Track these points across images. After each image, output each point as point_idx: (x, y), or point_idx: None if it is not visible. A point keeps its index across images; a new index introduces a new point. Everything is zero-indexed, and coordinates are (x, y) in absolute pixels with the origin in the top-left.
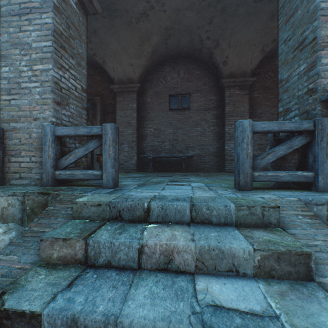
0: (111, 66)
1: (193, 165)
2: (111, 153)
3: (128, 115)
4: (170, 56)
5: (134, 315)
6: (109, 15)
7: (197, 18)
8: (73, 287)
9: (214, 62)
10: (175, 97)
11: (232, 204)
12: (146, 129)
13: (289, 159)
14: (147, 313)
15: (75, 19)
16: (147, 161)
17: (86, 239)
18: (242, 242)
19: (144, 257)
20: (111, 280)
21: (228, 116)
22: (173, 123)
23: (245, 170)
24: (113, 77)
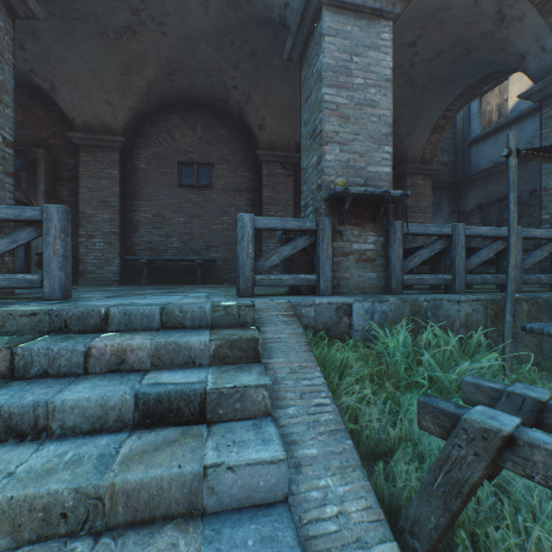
0: (69, 99)
1: (217, 274)
2: (59, 248)
3: (103, 187)
4: (180, 100)
5: (69, 397)
6: (64, 13)
7: (216, 56)
8: None
9: (247, 123)
10: (188, 167)
11: (208, 305)
12: (138, 214)
13: (298, 261)
14: (83, 394)
15: None
16: (141, 268)
17: (13, 348)
18: (204, 336)
19: (92, 360)
20: (47, 383)
21: (267, 204)
22: (185, 208)
23: (246, 273)
24: (72, 117)
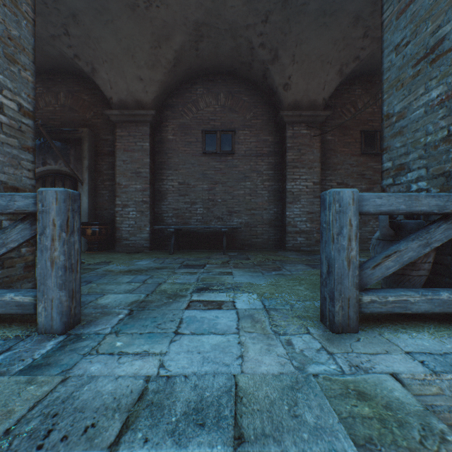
0: (106, 79)
1: (239, 239)
2: (58, 255)
3: (136, 159)
4: (204, 70)
5: None
6: None
7: (245, 11)
8: None
9: (270, 84)
10: (211, 134)
11: None
12: (166, 182)
13: (419, 263)
14: None
15: None
16: (168, 233)
17: None
18: None
19: None
20: None
21: (291, 167)
22: (209, 175)
23: (345, 293)
24: (109, 96)
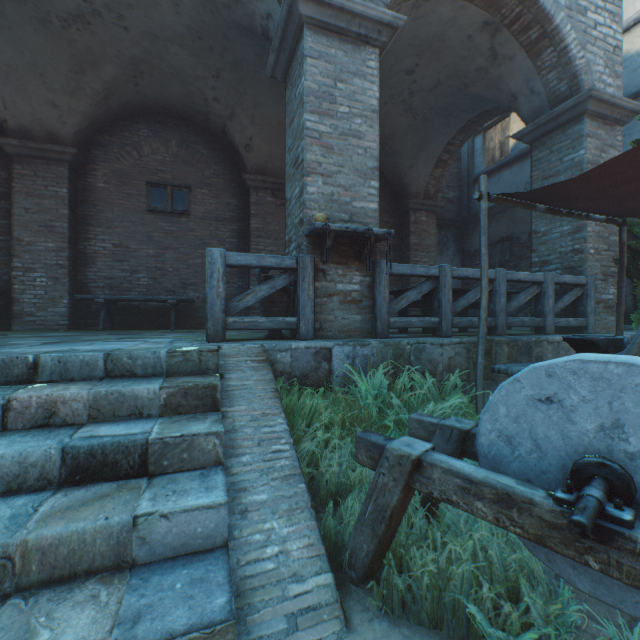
0: None
1: (196, 317)
2: None
3: (47, 208)
4: (149, 108)
5: None
6: None
7: (192, 62)
8: None
9: (232, 141)
10: (159, 189)
11: (164, 351)
12: (94, 243)
13: (277, 302)
14: None
15: None
16: (98, 309)
17: None
18: (155, 384)
19: (12, 414)
20: None
21: (255, 236)
22: (156, 238)
23: (215, 315)
24: (3, 118)
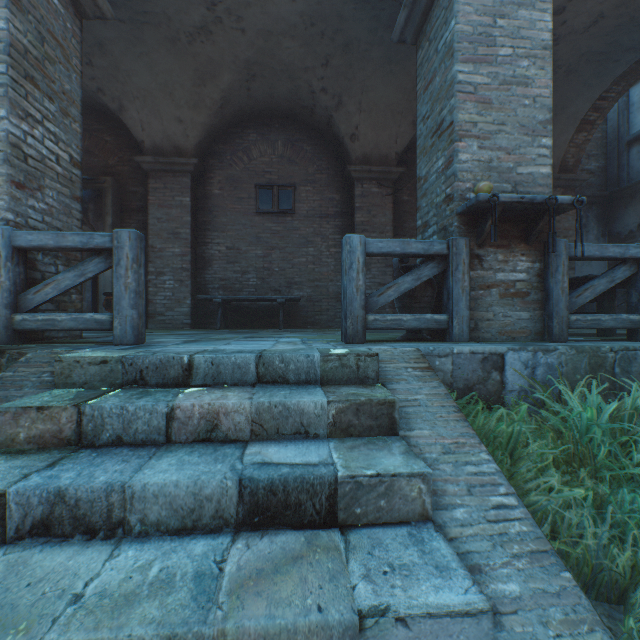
0: (137, 119)
1: (300, 316)
2: (131, 282)
3: (173, 217)
4: (257, 112)
5: (151, 479)
6: (133, 18)
7: (302, 53)
8: (57, 466)
9: (336, 133)
10: (266, 190)
11: (317, 354)
12: (211, 247)
13: (420, 297)
14: (169, 476)
15: (56, 25)
16: (214, 309)
17: (80, 406)
18: (318, 396)
19: (175, 425)
20: (121, 455)
21: (360, 231)
22: (264, 238)
23: (354, 312)
24: (141, 139)
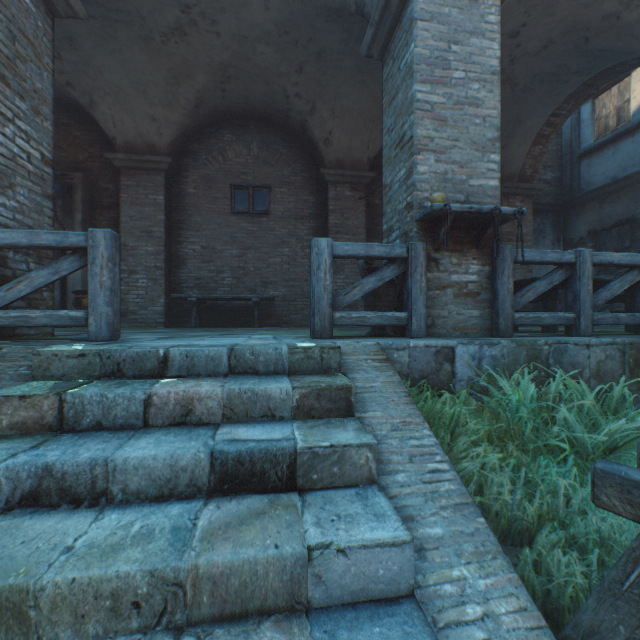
0: (109, 115)
1: (276, 315)
2: (107, 280)
3: (147, 215)
4: (233, 113)
5: (131, 454)
6: (105, 15)
7: (277, 59)
8: (42, 447)
9: (311, 137)
10: (242, 190)
11: (285, 347)
12: (185, 246)
13: (383, 296)
14: (148, 451)
15: (27, 24)
16: (188, 308)
17: (62, 394)
18: (284, 383)
19: (153, 410)
20: (102, 437)
21: (333, 232)
22: (239, 238)
23: (322, 310)
24: (112, 136)
